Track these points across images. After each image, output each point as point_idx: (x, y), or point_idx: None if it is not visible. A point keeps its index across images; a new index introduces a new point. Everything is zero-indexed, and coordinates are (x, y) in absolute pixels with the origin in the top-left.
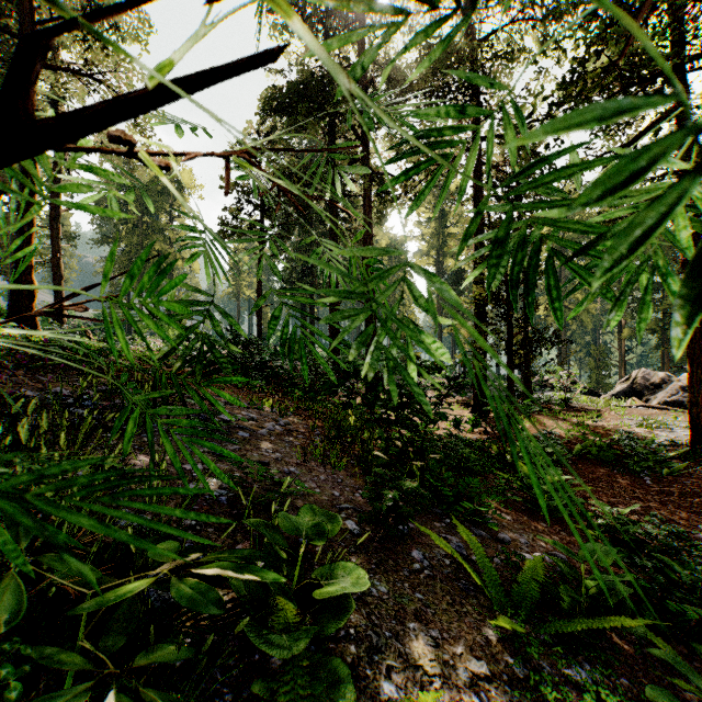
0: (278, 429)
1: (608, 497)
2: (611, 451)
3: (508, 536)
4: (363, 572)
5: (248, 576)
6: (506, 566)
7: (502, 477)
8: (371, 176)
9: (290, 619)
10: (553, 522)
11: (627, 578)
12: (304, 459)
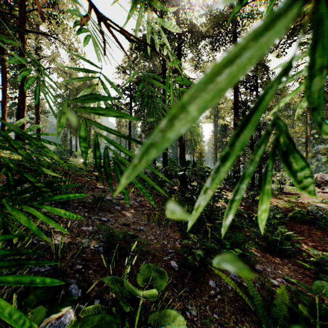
0: (135, 204)
1: (310, 242)
2: (308, 216)
3: (261, 268)
4: (183, 319)
5: None
6: (263, 289)
7: (252, 230)
8: None
9: None
10: (283, 257)
11: None
12: (148, 222)
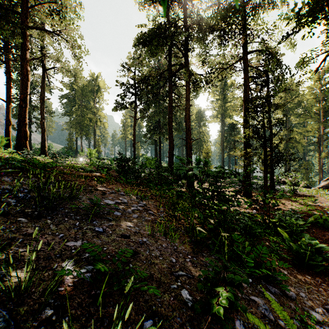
0: (139, 209)
1: None
2: None
3: (293, 293)
4: None
5: None
6: (304, 328)
7: (272, 239)
8: (189, 76)
9: None
10: (313, 275)
11: None
12: (152, 232)
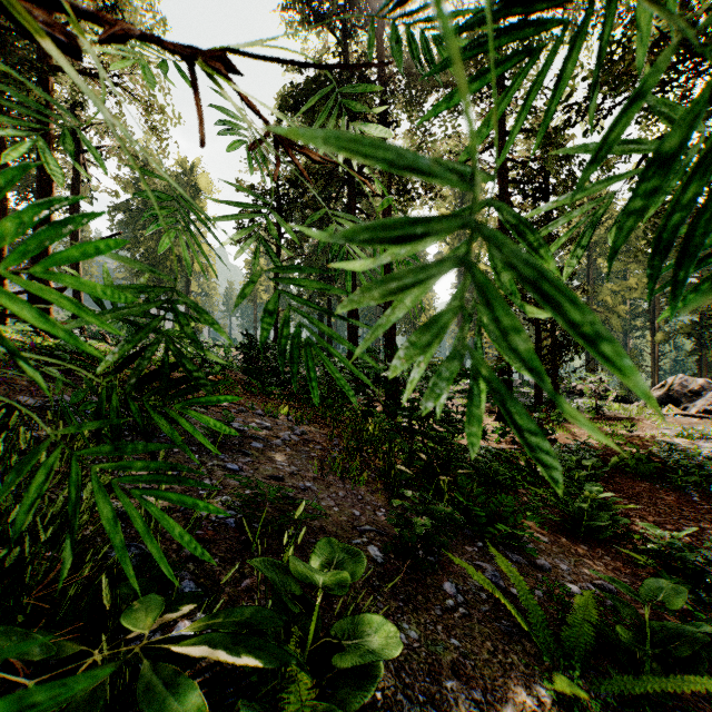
0: (293, 439)
1: (652, 516)
2: (651, 464)
3: (548, 563)
4: (394, 628)
5: (246, 658)
6: (549, 600)
7: (535, 492)
8: (390, 175)
9: (303, 694)
10: (594, 545)
11: (706, 627)
12: (321, 473)
